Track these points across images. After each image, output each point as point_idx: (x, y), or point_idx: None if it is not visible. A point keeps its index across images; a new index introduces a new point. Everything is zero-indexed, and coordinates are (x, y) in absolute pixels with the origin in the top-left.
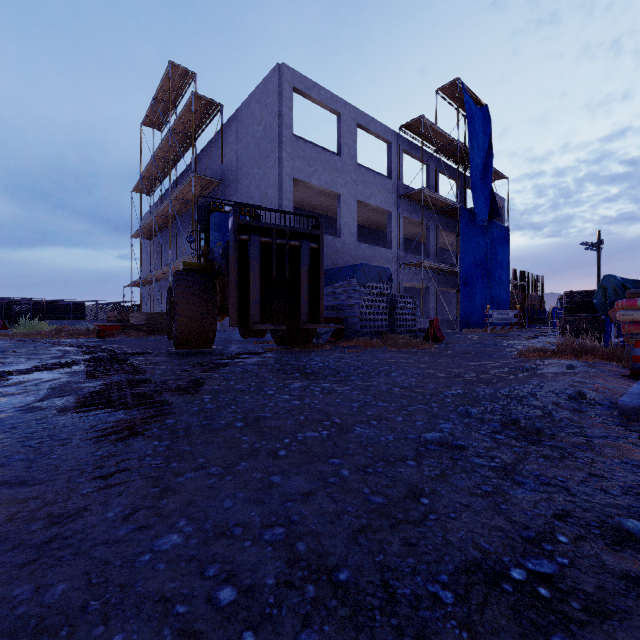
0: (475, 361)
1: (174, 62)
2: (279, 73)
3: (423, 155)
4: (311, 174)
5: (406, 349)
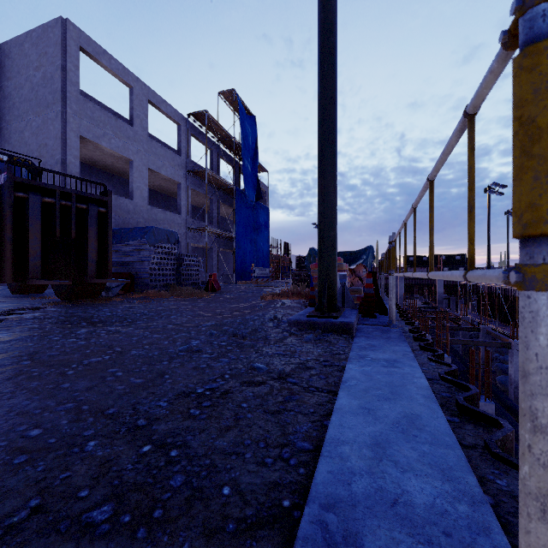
0: (235, 304)
1: None
2: (63, 27)
3: (208, 141)
4: (101, 136)
5: (189, 298)
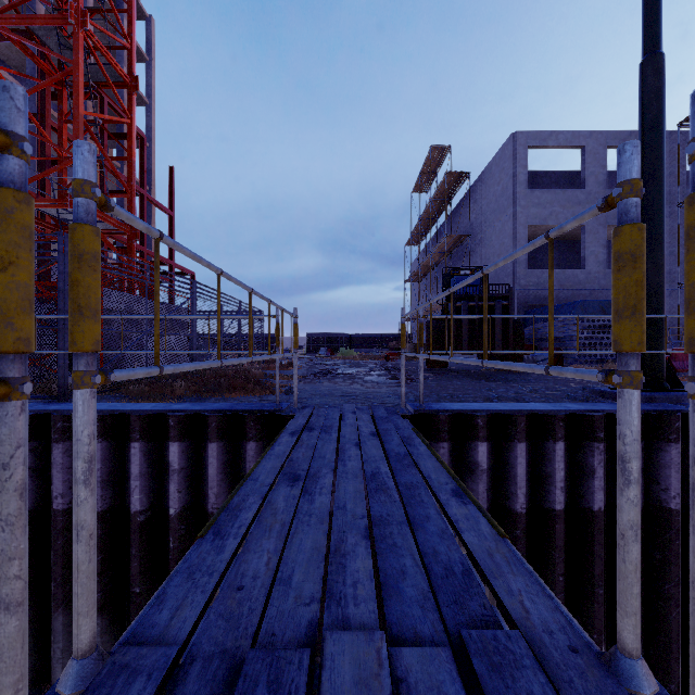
0: None
1: (434, 145)
2: (513, 141)
3: None
4: (547, 216)
5: None
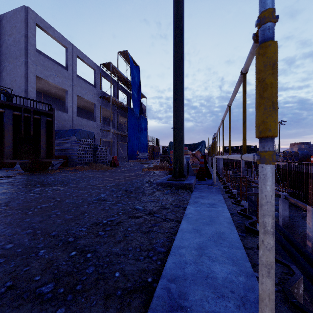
0: (127, 173)
1: None
2: (25, 11)
3: (112, 80)
4: (48, 76)
5: (100, 170)
